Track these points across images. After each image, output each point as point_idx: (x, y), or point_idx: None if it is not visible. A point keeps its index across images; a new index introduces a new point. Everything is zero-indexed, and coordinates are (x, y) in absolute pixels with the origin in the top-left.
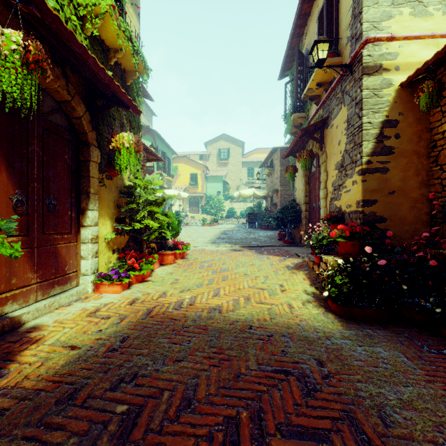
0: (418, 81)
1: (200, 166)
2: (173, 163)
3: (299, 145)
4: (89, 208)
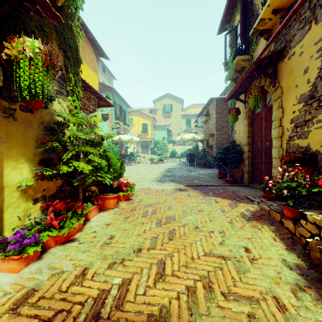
0: None
1: (149, 118)
2: (129, 116)
3: (244, 85)
4: None
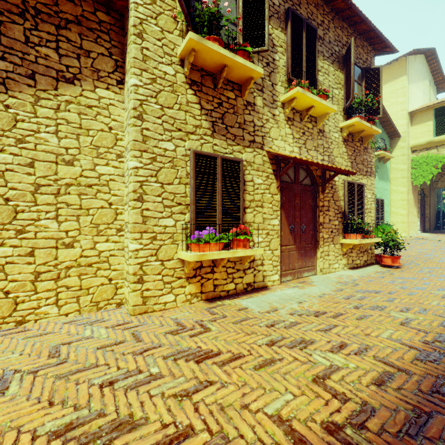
0: None
1: None
2: None
3: None
4: None
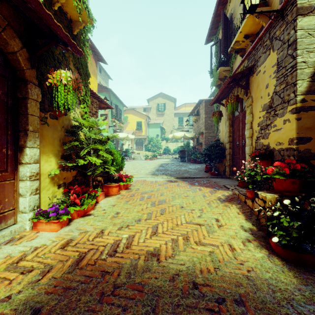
0: None
1: (144, 116)
2: (124, 114)
3: (225, 93)
4: (27, 145)
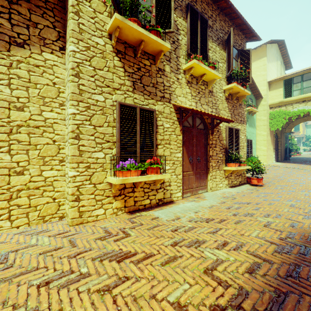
0: None
1: None
2: None
3: None
4: None
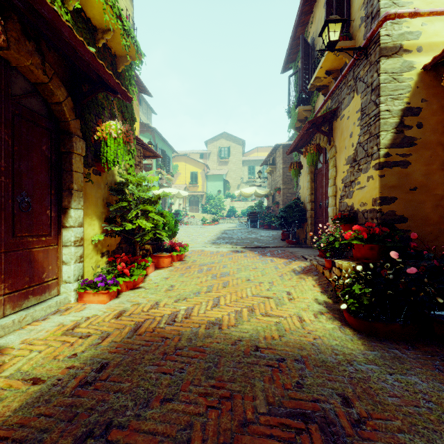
0: (443, 63)
1: (200, 165)
2: (174, 162)
3: (304, 139)
4: (72, 206)
